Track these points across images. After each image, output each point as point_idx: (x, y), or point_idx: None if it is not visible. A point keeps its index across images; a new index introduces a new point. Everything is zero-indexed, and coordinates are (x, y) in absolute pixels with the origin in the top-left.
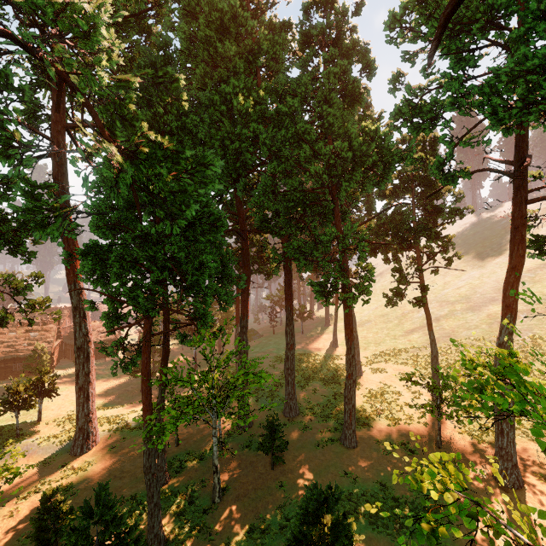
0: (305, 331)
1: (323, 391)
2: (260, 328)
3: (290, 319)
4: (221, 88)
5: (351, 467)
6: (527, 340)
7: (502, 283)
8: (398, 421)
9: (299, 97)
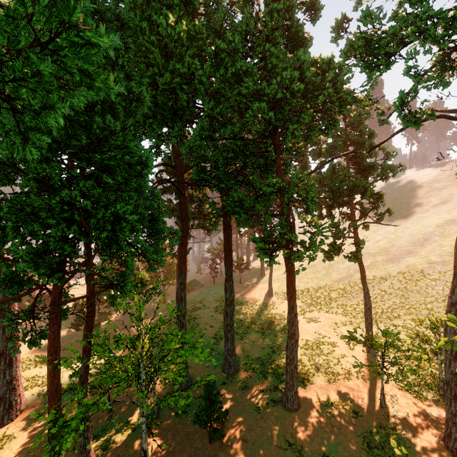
0: (243, 281)
1: (261, 342)
2: (202, 278)
3: (229, 275)
4: (152, 19)
5: (294, 436)
6: (446, 290)
7: (416, 237)
8: (337, 376)
9: (240, 37)
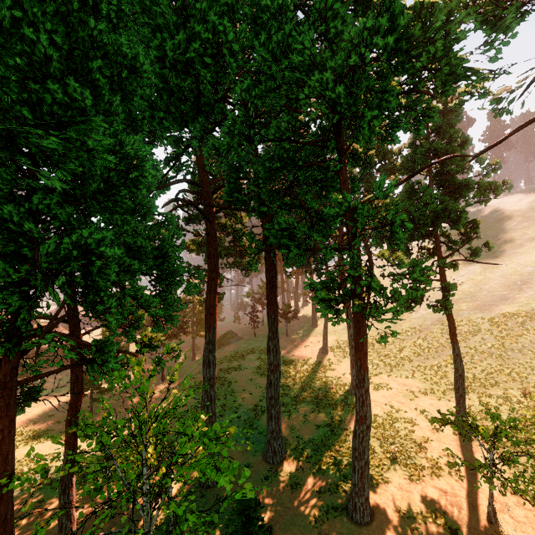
0: (290, 333)
1: (316, 418)
2: (240, 329)
3: (274, 331)
4: None
5: None
6: None
7: (511, 279)
8: (422, 471)
9: None
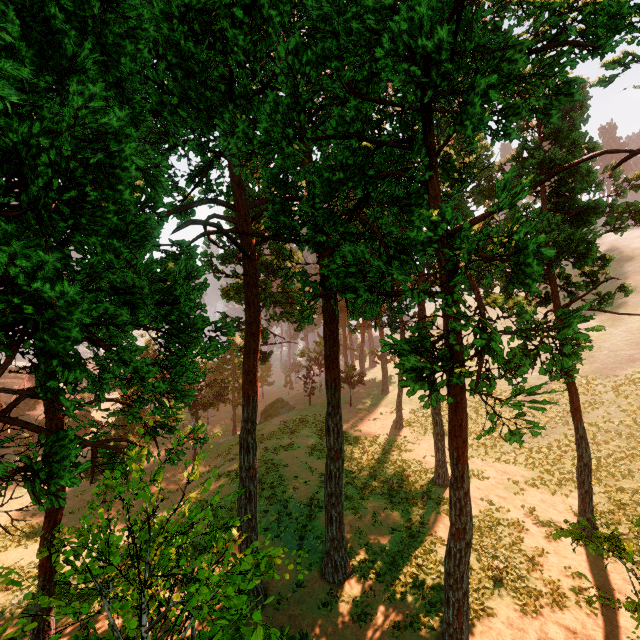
0: (355, 401)
1: (390, 517)
2: (292, 396)
3: (334, 404)
4: None
5: None
6: None
7: (639, 335)
8: (538, 599)
9: None
